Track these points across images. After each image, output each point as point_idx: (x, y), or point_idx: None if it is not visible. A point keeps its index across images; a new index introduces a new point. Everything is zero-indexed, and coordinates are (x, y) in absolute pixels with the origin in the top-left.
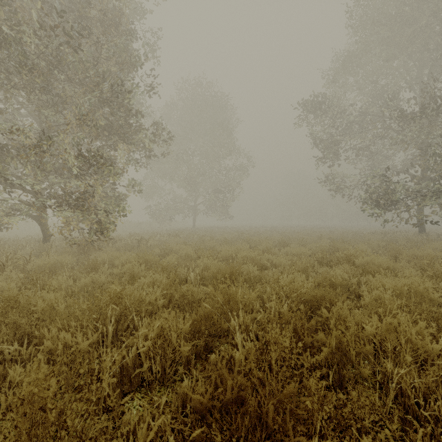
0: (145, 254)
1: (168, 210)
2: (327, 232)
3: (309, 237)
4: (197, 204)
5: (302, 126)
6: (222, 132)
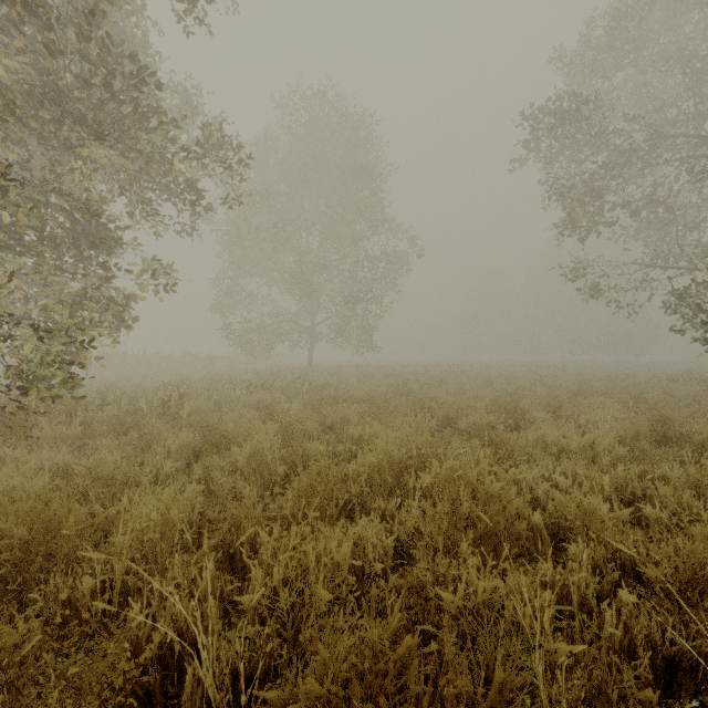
0: (101, 471)
1: (263, 335)
2: (571, 376)
3: (541, 387)
4: (316, 324)
5: (526, 160)
6: (362, 186)
